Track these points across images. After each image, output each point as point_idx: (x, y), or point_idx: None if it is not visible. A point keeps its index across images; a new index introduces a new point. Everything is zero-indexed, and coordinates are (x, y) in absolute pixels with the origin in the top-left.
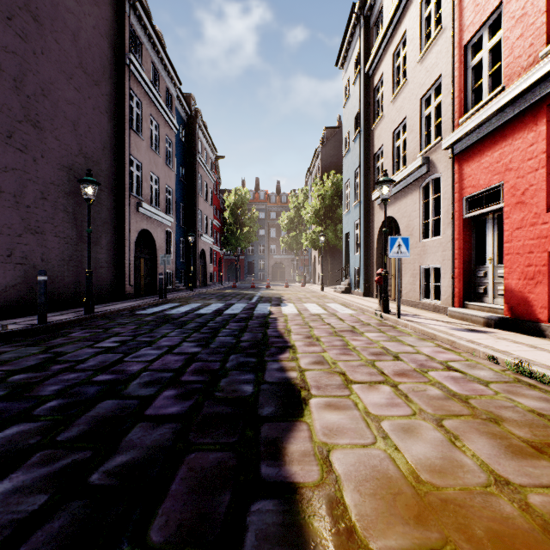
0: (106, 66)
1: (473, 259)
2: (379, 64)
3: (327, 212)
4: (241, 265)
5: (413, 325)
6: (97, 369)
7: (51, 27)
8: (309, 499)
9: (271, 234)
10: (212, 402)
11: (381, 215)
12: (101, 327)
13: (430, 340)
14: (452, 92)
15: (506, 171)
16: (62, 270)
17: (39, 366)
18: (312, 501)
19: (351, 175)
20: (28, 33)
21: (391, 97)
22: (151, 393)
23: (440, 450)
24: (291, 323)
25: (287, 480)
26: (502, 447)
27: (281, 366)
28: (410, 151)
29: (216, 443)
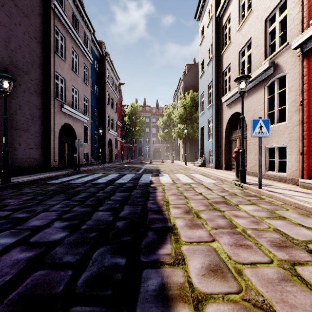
0: (35, 6)
1: None
2: (227, 7)
3: (188, 116)
4: (135, 149)
5: (282, 197)
6: None
7: None
8: None
9: (153, 131)
10: None
11: (229, 112)
12: None
13: None
14: (301, 0)
15: None
16: None
17: None
18: None
19: (205, 88)
20: None
21: (237, 27)
22: None
23: None
24: (168, 193)
25: None
26: None
27: (162, 283)
28: (255, 61)
29: None
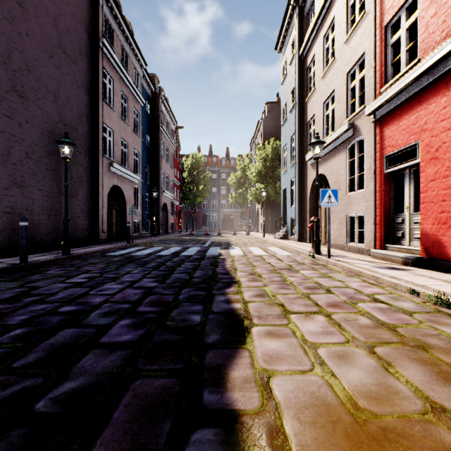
0: (82, 48)
1: (392, 208)
2: (311, 46)
3: (268, 172)
4: (197, 216)
5: (342, 264)
6: (64, 301)
7: (35, 13)
8: (249, 428)
9: (221, 191)
10: (163, 330)
11: (313, 173)
12: (75, 266)
13: (356, 277)
14: (374, 66)
15: (422, 131)
16: (44, 218)
17: (13, 298)
18: (252, 430)
19: (287, 141)
20: (14, 17)
21: (321, 74)
22: (109, 322)
23: (375, 377)
24: (237, 263)
25: (228, 408)
26: (433, 373)
27: (227, 298)
28: (338, 118)
29: (162, 370)
